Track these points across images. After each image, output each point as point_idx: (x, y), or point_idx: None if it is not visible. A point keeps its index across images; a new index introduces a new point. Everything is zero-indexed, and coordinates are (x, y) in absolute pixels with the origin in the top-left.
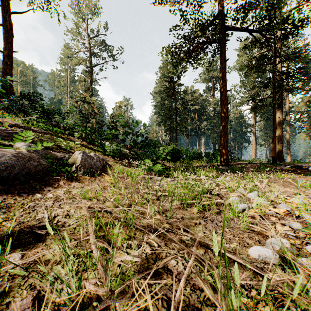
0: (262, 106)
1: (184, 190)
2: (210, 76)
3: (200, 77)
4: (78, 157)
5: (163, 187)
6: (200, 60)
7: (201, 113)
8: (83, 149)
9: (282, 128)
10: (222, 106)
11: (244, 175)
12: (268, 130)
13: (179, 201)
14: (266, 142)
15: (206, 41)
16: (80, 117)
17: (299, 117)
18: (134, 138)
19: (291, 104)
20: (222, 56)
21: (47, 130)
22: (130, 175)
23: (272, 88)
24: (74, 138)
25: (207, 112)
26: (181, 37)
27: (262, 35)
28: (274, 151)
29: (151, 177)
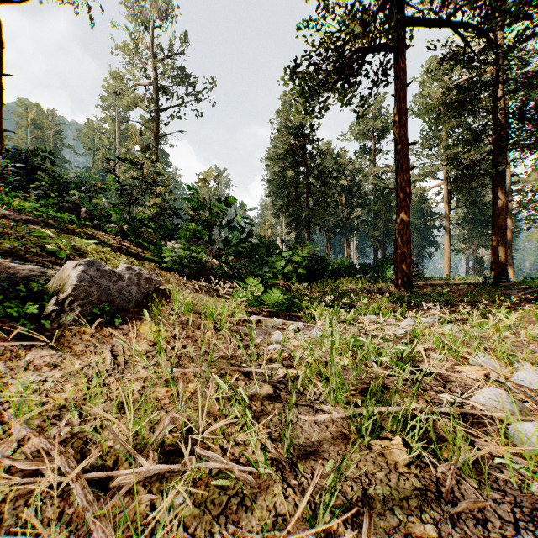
0: (473, 176)
1: (340, 357)
2: (367, 127)
3: (350, 130)
4: (71, 276)
5: (287, 349)
6: (355, 90)
7: (352, 194)
8: (113, 257)
9: (505, 218)
10: (400, 174)
11: (454, 310)
12: (472, 224)
13: (340, 409)
14: (467, 246)
15: (369, 46)
16: (119, 194)
17: (529, 200)
18: (231, 238)
19: (512, 177)
20: (399, 76)
21: (50, 218)
22: (212, 316)
23: (490, 143)
24: (106, 235)
25: (362, 192)
26: (320, 42)
27: (480, 33)
28: (495, 262)
29: (260, 319)
